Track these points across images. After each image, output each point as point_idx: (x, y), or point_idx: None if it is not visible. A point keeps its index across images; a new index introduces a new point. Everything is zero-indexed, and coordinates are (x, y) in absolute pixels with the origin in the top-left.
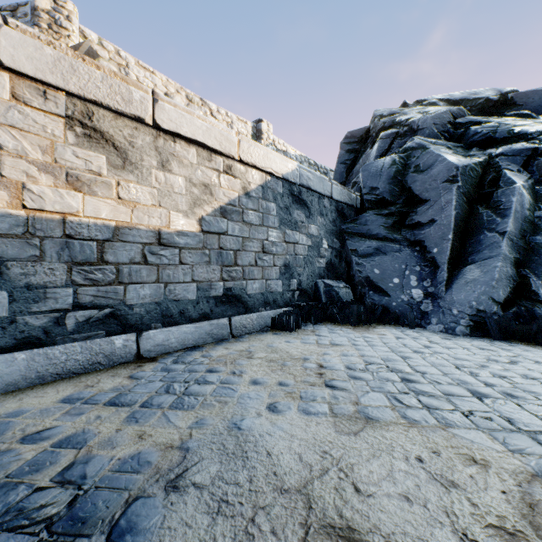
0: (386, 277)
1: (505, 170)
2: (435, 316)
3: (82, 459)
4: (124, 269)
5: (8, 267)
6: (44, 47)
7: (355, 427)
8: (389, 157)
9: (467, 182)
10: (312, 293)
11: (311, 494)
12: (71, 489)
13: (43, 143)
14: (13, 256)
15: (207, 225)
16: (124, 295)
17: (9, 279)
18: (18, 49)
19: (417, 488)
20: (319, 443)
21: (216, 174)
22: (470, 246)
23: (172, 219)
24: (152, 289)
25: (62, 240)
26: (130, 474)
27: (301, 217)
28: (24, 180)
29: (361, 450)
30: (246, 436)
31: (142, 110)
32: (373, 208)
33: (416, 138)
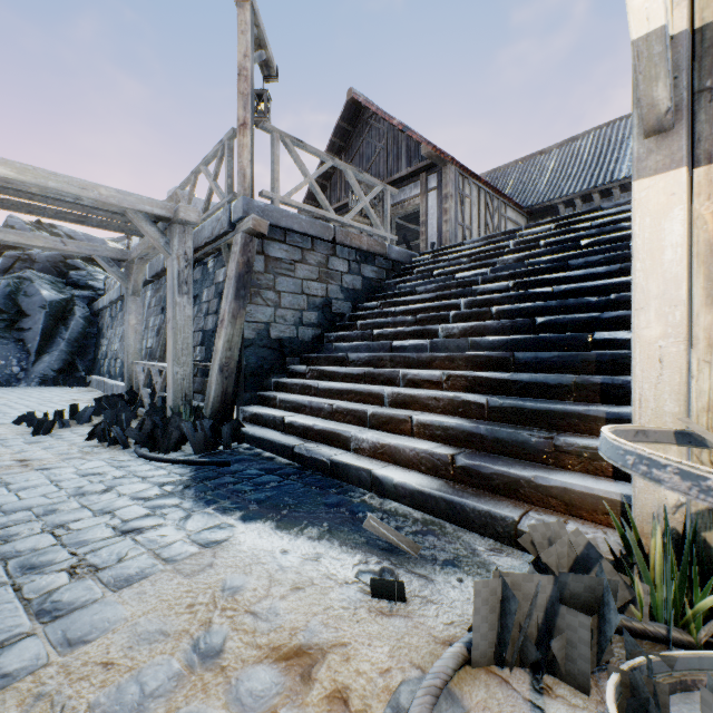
0: None
1: (76, 306)
2: (25, 380)
3: None
4: None
5: None
6: None
7: None
8: (6, 280)
9: (55, 309)
10: None
11: None
12: None
13: None
14: None
15: None
16: None
17: None
18: None
19: None
20: None
21: None
22: (51, 344)
23: None
24: None
25: None
26: None
27: None
28: None
29: None
30: None
31: None
32: None
33: (29, 271)
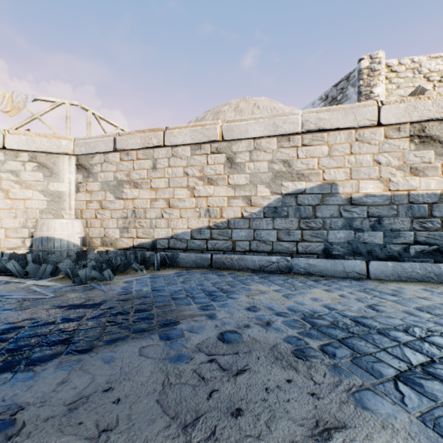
0: None
1: None
2: None
3: None
4: None
5: (382, 220)
6: (399, 105)
7: None
8: None
9: None
10: None
11: None
12: None
13: (397, 155)
14: (384, 215)
15: None
16: None
17: (383, 226)
18: (387, 114)
19: None
20: None
21: None
22: None
23: None
24: None
25: (407, 205)
26: None
27: None
28: (389, 177)
29: None
30: None
31: None
32: None
33: None
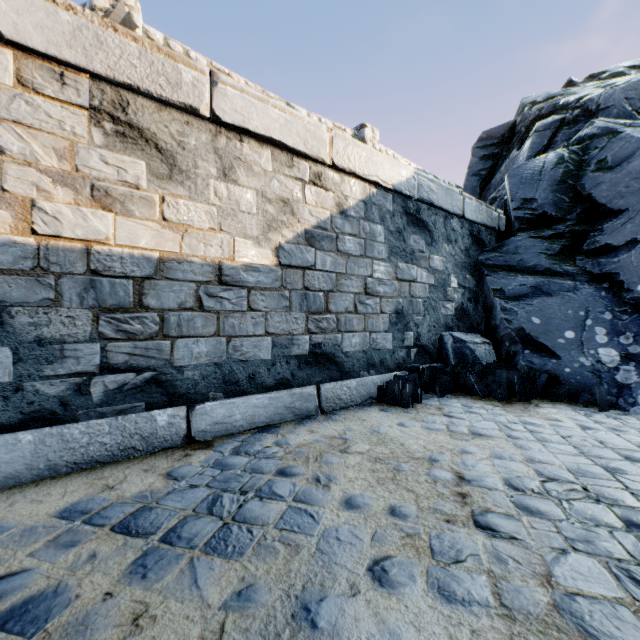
0: (552, 329)
1: None
2: None
3: None
4: (171, 318)
5: (12, 314)
6: (59, 11)
7: None
8: (552, 152)
9: None
10: (435, 351)
11: None
12: None
13: (60, 145)
14: (18, 299)
15: (287, 256)
16: (170, 354)
17: (14, 331)
18: (23, 15)
19: None
20: None
21: (299, 185)
22: None
23: (237, 248)
24: (209, 345)
25: (85, 277)
26: None
27: (419, 244)
28: (33, 196)
29: None
30: None
31: (195, 97)
32: (528, 229)
33: (597, 121)
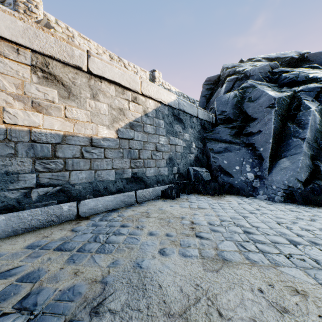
0: (231, 165)
1: (304, 100)
2: (262, 189)
3: (35, 290)
4: (69, 161)
5: None
6: (17, 20)
7: (216, 266)
8: (232, 92)
9: (281, 107)
10: (185, 175)
11: (189, 318)
12: (26, 314)
13: (16, 82)
14: None
15: (121, 134)
16: (69, 178)
17: None
18: None
19: (261, 313)
20: (193, 278)
21: (127, 102)
22: (283, 146)
23: (99, 130)
24: (86, 174)
25: (29, 143)
26: (67, 302)
27: (179, 129)
28: (4, 105)
29: (221, 284)
30: (145, 273)
31: (80, 62)
32: (223, 123)
33: (249, 81)
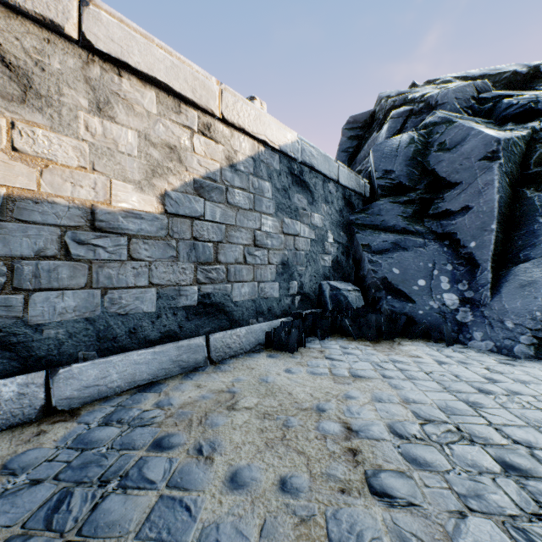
0: (409, 278)
1: None
2: (479, 329)
3: None
4: (25, 267)
5: None
6: None
7: None
8: (406, 134)
9: (510, 159)
10: (315, 298)
11: None
12: None
13: None
14: None
15: (174, 205)
16: (23, 310)
17: None
18: None
19: None
20: None
21: (187, 133)
22: (520, 238)
23: (115, 192)
24: (78, 298)
25: None
26: None
27: (302, 203)
28: None
29: None
30: None
31: (58, 12)
32: (388, 195)
33: (438, 112)
